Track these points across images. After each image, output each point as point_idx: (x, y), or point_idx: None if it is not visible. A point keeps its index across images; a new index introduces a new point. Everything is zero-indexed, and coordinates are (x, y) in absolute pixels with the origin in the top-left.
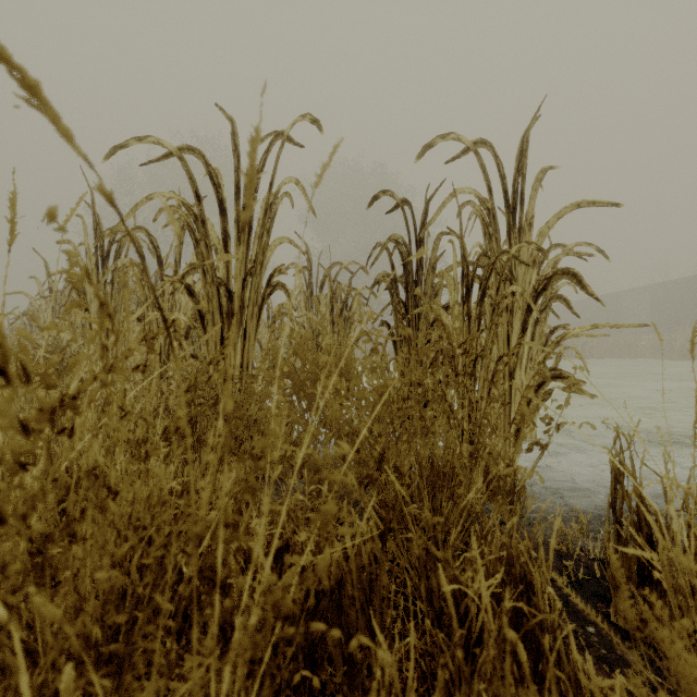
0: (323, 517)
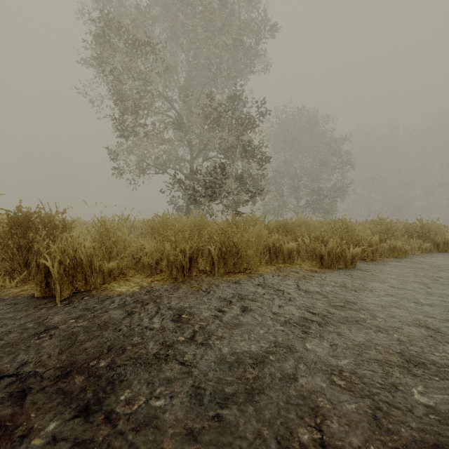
0: None
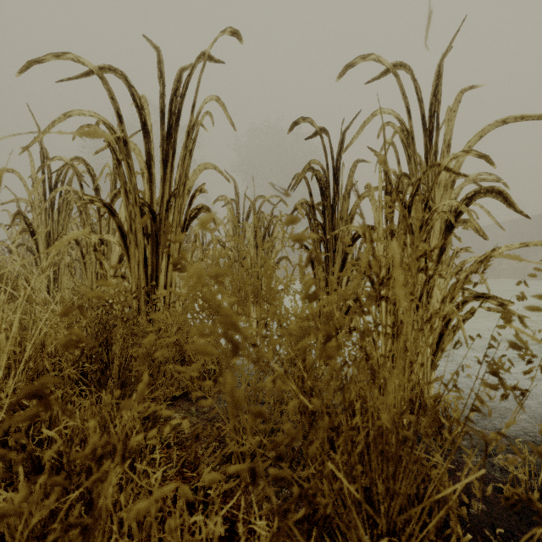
0: (241, 456)
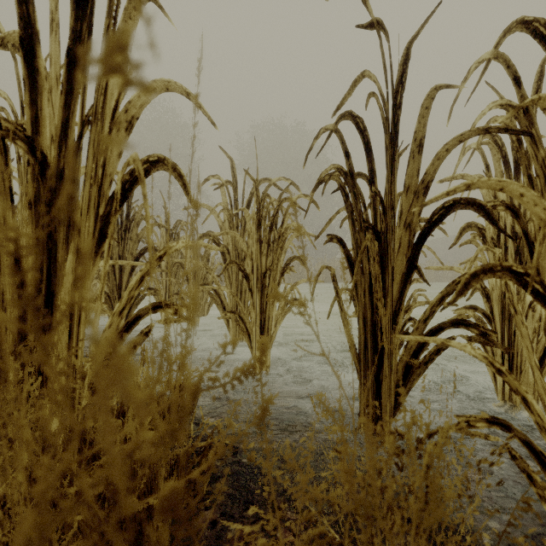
0: None
